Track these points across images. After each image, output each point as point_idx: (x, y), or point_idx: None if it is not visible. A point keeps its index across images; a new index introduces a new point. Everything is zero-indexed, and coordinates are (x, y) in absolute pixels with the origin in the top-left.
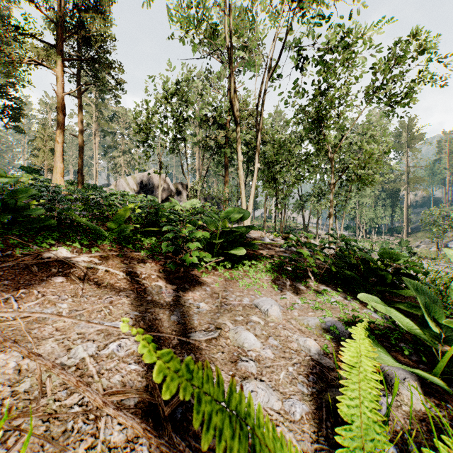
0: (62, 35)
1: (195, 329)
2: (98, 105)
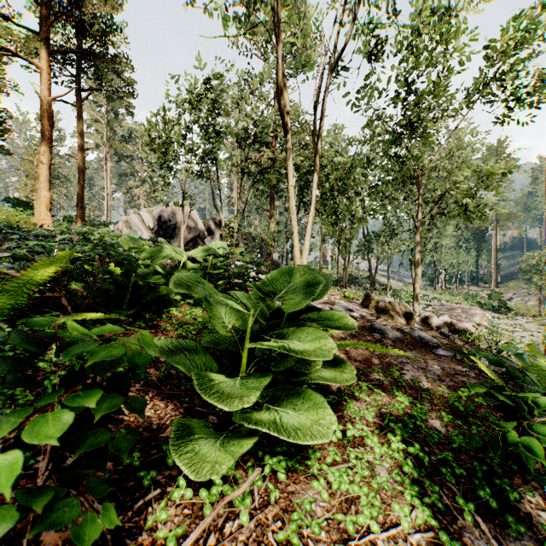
0: (48, 17)
1: None
2: (109, 122)
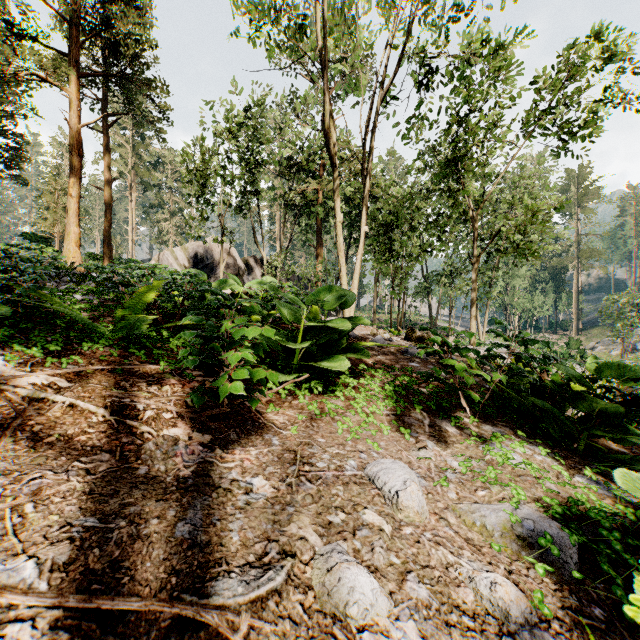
0: (78, 38)
1: (228, 564)
2: (135, 146)
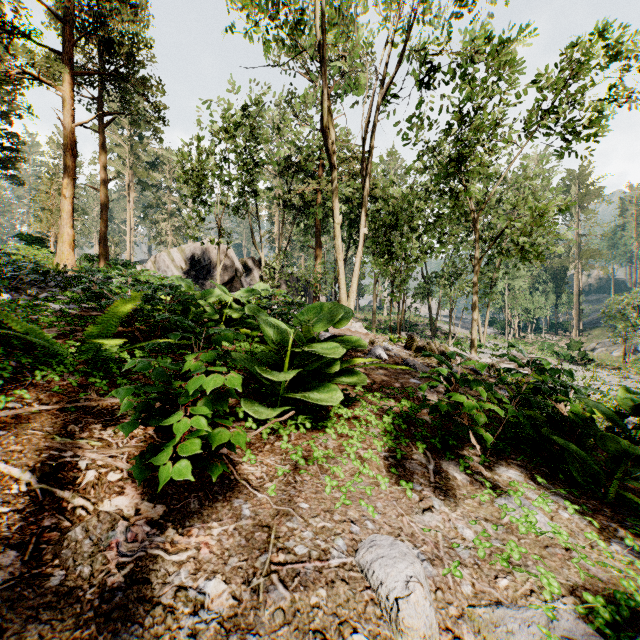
0: (72, 36)
1: None
2: (133, 146)
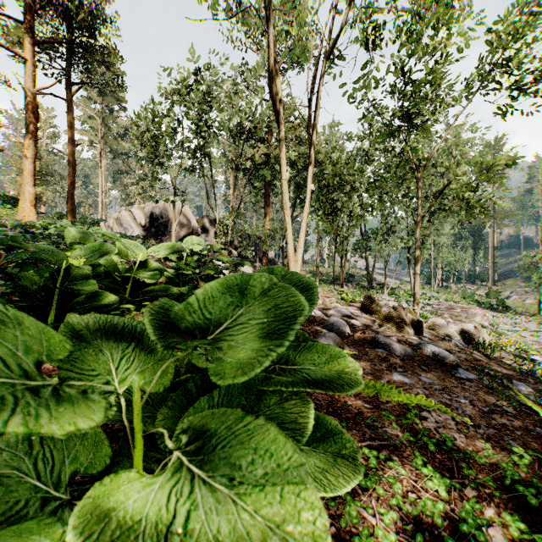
0: (33, 5)
1: None
2: (104, 119)
